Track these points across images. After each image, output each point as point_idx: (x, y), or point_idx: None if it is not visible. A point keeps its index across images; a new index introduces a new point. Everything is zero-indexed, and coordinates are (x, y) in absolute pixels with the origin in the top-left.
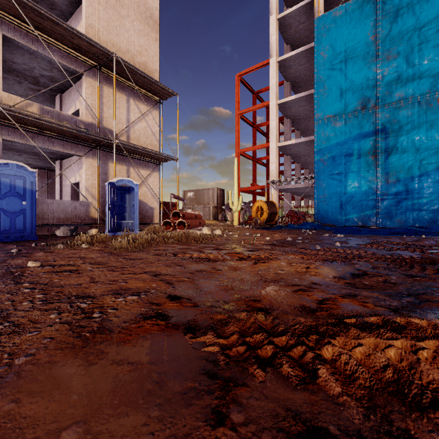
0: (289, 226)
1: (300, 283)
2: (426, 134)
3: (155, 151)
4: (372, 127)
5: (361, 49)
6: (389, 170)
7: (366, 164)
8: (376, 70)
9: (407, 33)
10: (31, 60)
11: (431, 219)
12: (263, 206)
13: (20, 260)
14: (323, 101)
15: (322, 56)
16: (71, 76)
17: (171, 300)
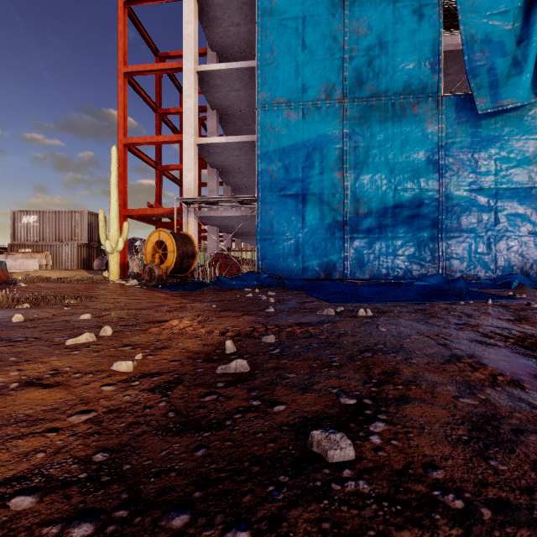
0: (219, 281)
1: None
2: (401, 150)
3: None
4: (338, 128)
5: (324, 7)
6: (360, 196)
7: (331, 185)
8: (343, 44)
9: (380, 4)
10: None
11: (407, 267)
12: (167, 240)
13: None
14: (271, 74)
15: None
16: None
17: None
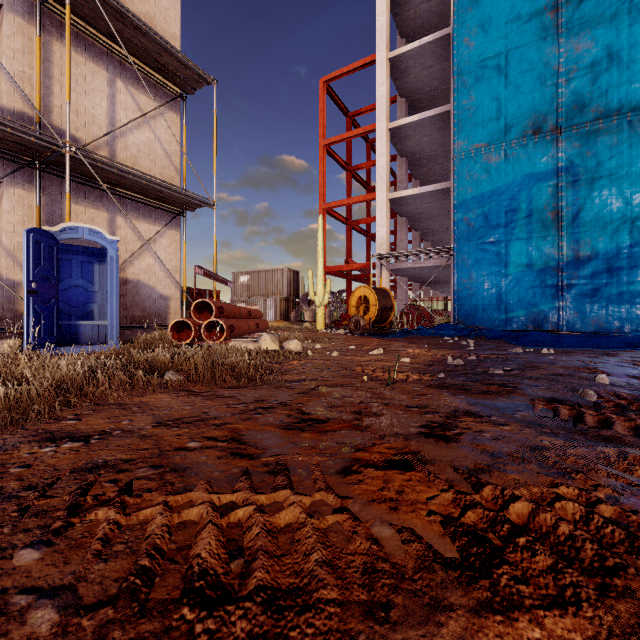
0: (420, 330)
1: None
2: None
3: (166, 182)
4: (550, 163)
5: (532, 33)
6: (581, 236)
7: (541, 227)
8: (557, 68)
9: (611, 7)
10: None
11: None
12: (370, 295)
13: None
14: (468, 121)
15: (467, 45)
16: None
17: None
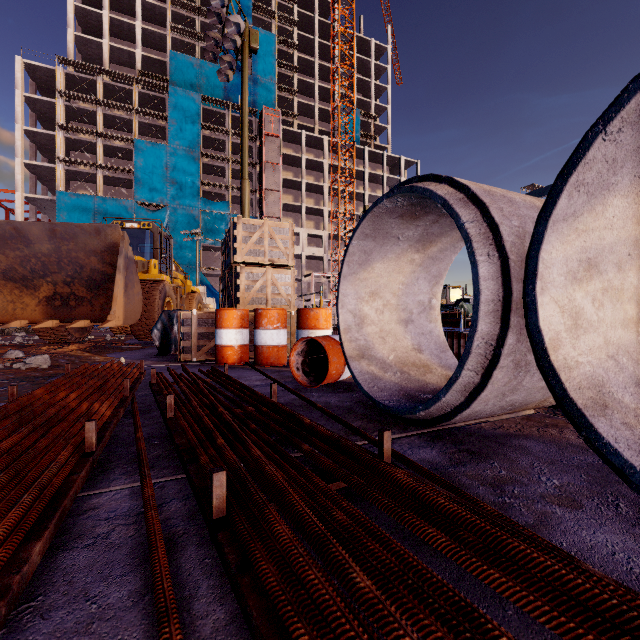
0: None
1: None
2: None
3: None
4: None
5: None
6: None
7: None
8: None
9: None
10: None
11: None
12: None
13: None
14: None
15: (62, 217)
16: None
17: None
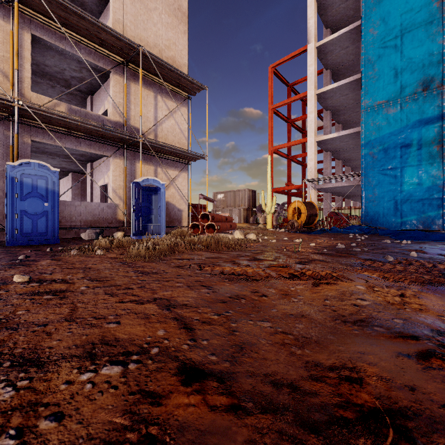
0: (333, 229)
1: (411, 331)
2: None
3: (183, 149)
4: (436, 111)
5: (422, 19)
6: None
7: (429, 156)
8: (442, 42)
9: None
10: (61, 62)
11: None
12: (301, 207)
13: (13, 272)
14: (372, 86)
15: (371, 34)
16: (100, 76)
17: (184, 381)
